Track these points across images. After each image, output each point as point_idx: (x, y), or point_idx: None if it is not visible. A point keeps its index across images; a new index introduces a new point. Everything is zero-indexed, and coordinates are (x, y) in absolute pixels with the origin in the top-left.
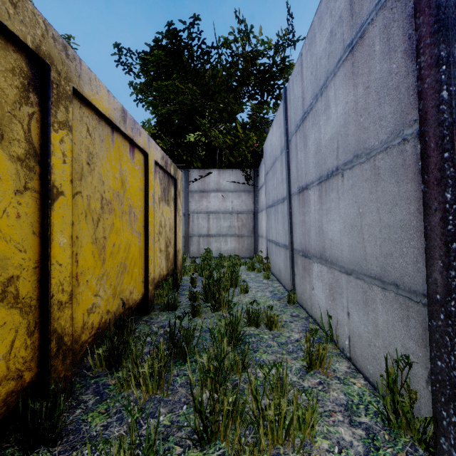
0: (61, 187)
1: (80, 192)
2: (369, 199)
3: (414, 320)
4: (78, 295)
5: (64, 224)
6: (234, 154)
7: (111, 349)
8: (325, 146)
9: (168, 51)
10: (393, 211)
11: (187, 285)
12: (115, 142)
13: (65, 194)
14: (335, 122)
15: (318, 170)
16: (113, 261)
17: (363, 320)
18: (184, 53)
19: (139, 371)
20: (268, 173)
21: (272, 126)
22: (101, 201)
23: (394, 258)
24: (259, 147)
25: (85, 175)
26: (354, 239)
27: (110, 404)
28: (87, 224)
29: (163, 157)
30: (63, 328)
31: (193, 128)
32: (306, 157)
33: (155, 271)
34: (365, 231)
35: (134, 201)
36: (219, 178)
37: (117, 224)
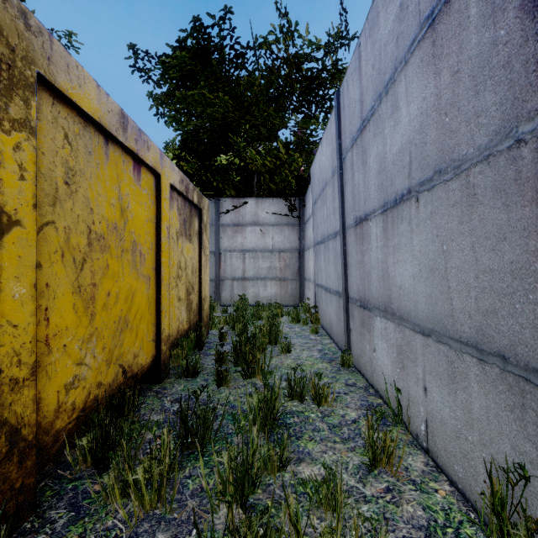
0: (16, 213)
1: (53, 221)
2: (458, 232)
3: (534, 413)
4: (48, 366)
5: (22, 267)
6: (275, 179)
7: (98, 439)
8: (392, 162)
9: (194, 54)
10: (499, 248)
11: (214, 341)
12: (110, 156)
13: (24, 225)
14: (407, 127)
15: (382, 195)
16: (108, 315)
17: (447, 400)
18: (213, 55)
19: (132, 475)
20: (316, 202)
21: (321, 143)
22: (88, 236)
23: (499, 317)
24: (306, 171)
25: (62, 199)
26: (434, 288)
27: (88, 525)
28: (64, 266)
29: (183, 180)
30: (20, 416)
31: (225, 148)
32: (365, 179)
33: (172, 326)
34: (452, 277)
35: (140, 236)
36: (256, 209)
37: (113, 266)
